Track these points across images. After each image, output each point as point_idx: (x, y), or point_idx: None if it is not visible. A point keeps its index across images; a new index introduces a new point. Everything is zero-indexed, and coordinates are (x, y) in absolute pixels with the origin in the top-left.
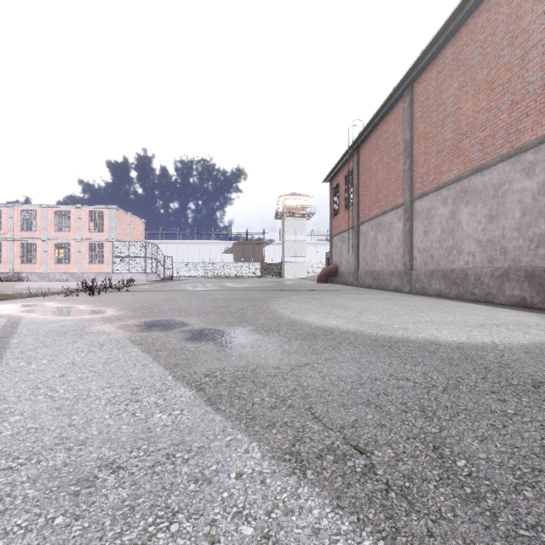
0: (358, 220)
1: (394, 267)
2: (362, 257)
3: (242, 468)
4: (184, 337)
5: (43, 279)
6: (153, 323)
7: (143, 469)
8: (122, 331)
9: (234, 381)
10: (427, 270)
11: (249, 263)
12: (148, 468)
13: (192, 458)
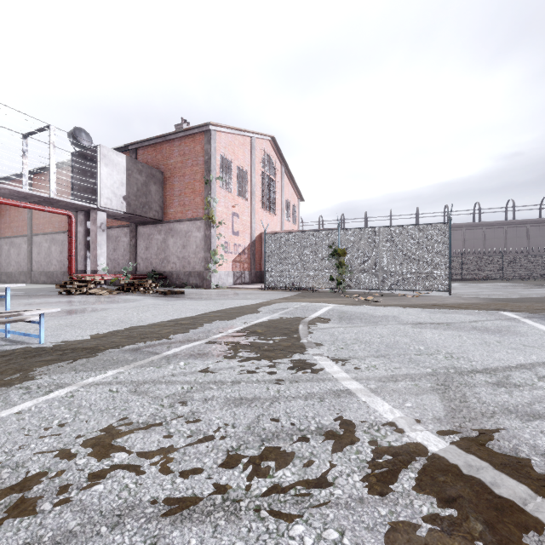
0: None
1: (22, 270)
2: None
3: None
4: None
5: None
6: None
7: None
8: None
9: None
10: (39, 271)
11: None
12: None
13: None
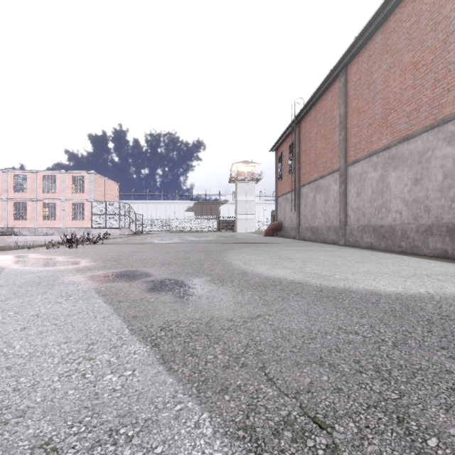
0: (299, 184)
1: (331, 223)
2: (303, 215)
3: (190, 451)
4: (146, 288)
5: (32, 233)
6: (120, 273)
7: (80, 452)
8: (90, 282)
9: (189, 335)
10: (359, 226)
11: (207, 220)
12: (86, 451)
13: (136, 435)
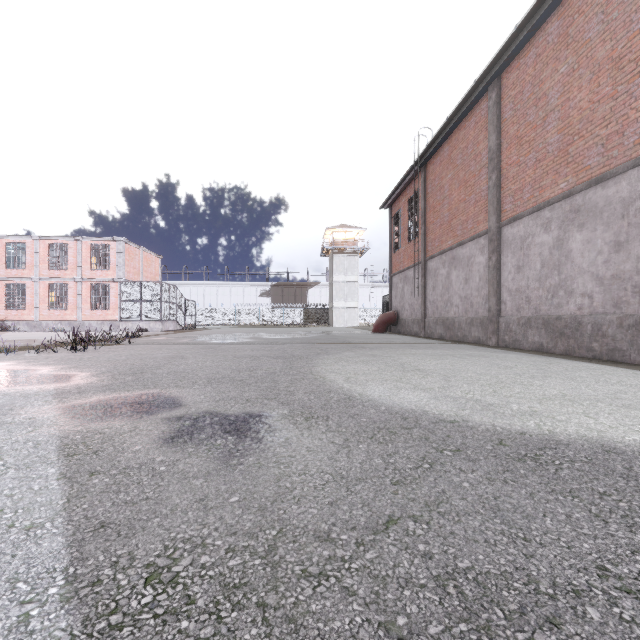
0: (425, 255)
1: (474, 314)
2: (430, 301)
3: None
4: (161, 435)
5: (33, 329)
6: (128, 400)
7: None
8: (63, 420)
9: (214, 604)
10: (520, 317)
11: (289, 309)
12: None
13: None
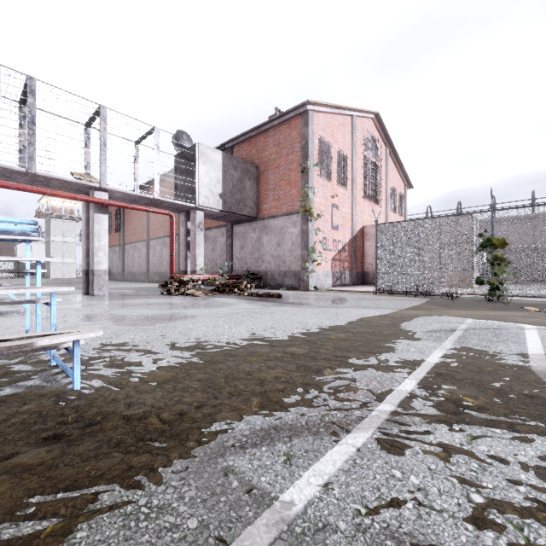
0: (124, 242)
1: (142, 270)
2: (126, 264)
3: None
4: None
5: None
6: None
7: None
8: None
9: None
10: (154, 272)
11: None
12: None
13: None
